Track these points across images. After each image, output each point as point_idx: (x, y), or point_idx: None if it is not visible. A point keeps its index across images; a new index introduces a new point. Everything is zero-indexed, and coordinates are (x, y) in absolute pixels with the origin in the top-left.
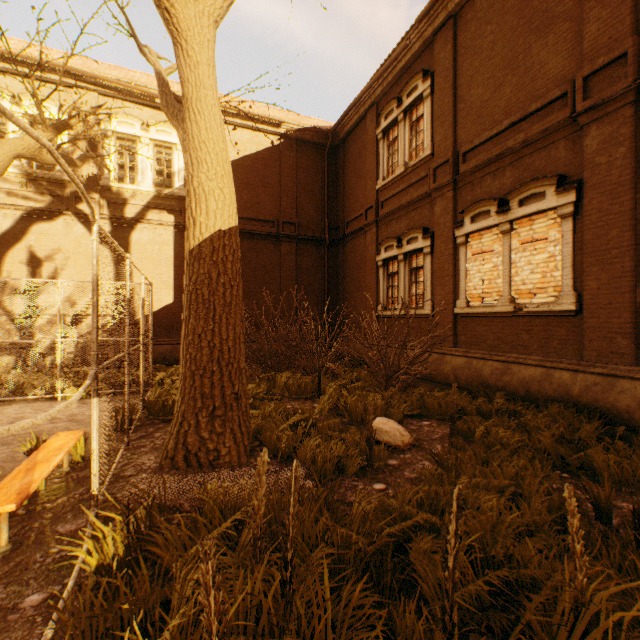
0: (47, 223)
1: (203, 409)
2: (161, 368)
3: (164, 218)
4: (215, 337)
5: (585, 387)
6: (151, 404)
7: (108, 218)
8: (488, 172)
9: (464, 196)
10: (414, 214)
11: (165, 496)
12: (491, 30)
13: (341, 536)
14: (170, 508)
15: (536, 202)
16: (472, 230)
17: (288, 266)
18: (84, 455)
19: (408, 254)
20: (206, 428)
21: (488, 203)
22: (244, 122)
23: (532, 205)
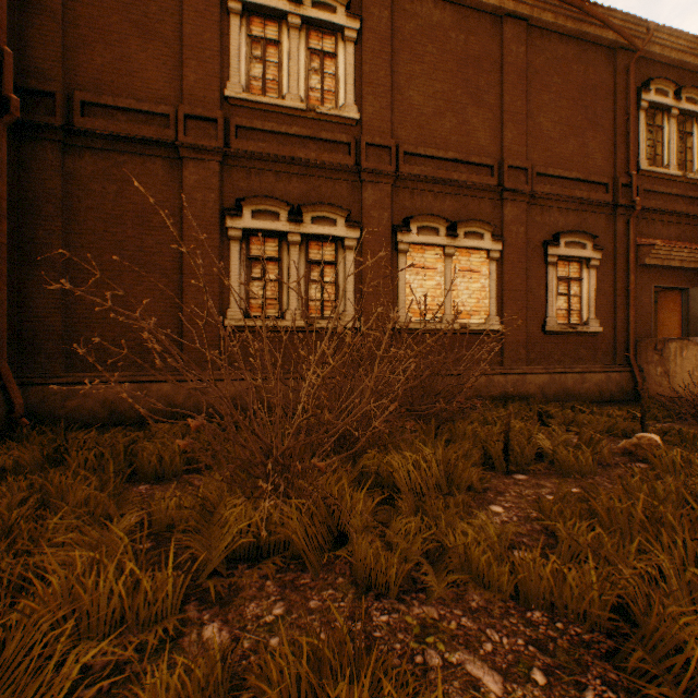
0: None
1: None
2: None
3: None
4: None
5: (513, 384)
6: None
7: None
8: (432, 190)
9: (402, 200)
10: (320, 184)
11: None
12: (433, 52)
13: None
14: None
15: (478, 240)
16: (420, 241)
17: None
18: None
19: (306, 237)
20: None
21: (440, 221)
22: None
23: (475, 241)
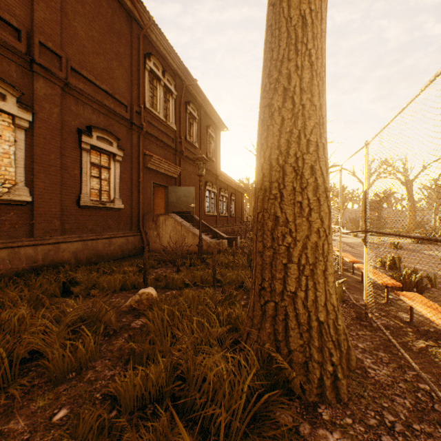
0: None
1: None
2: None
3: None
4: None
5: (46, 254)
6: None
7: None
8: None
9: None
10: None
11: None
12: None
13: None
14: None
15: None
16: None
17: None
18: None
19: None
20: None
21: None
22: None
23: None
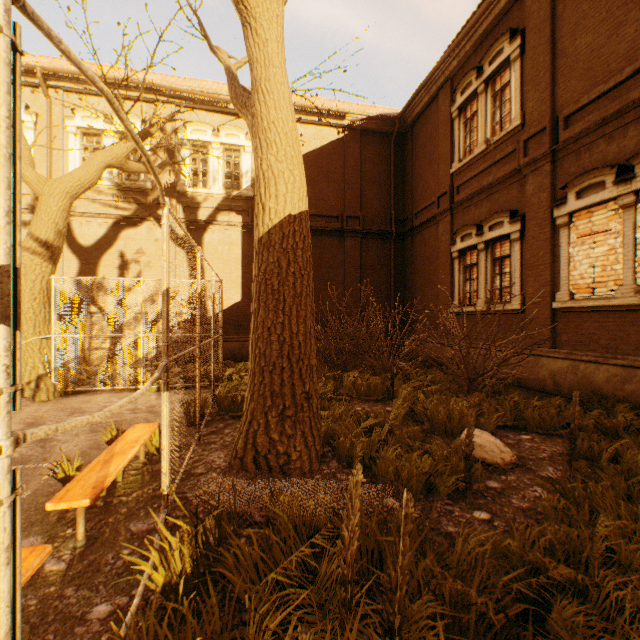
0: (133, 229)
1: (272, 408)
2: (230, 364)
3: (233, 219)
4: (285, 331)
5: None
6: (221, 399)
7: (184, 222)
8: (601, 135)
9: (566, 168)
10: (498, 196)
11: (235, 505)
12: None
13: (452, 588)
14: (240, 516)
15: None
16: (578, 207)
17: (352, 262)
18: (159, 448)
19: (490, 242)
20: (276, 429)
21: (602, 172)
22: (308, 118)
23: None
